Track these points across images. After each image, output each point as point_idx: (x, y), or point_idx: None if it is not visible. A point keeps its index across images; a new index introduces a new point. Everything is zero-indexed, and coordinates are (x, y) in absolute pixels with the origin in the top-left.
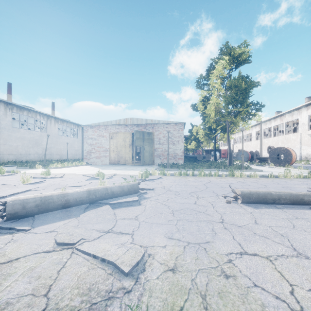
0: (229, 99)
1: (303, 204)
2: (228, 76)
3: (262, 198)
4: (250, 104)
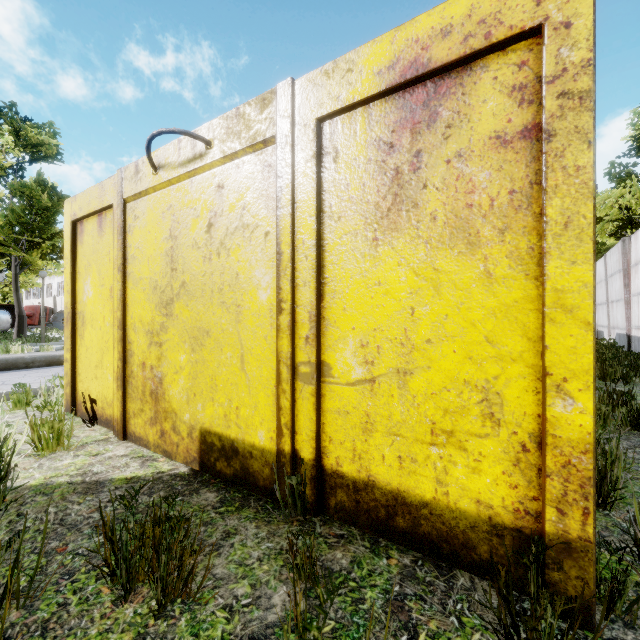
0: (11, 218)
1: (61, 364)
2: (16, 168)
3: (12, 364)
4: (57, 235)
